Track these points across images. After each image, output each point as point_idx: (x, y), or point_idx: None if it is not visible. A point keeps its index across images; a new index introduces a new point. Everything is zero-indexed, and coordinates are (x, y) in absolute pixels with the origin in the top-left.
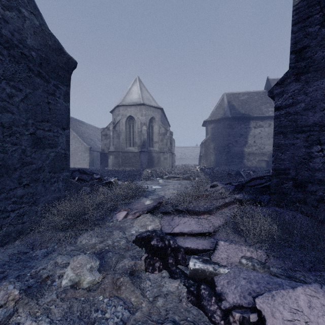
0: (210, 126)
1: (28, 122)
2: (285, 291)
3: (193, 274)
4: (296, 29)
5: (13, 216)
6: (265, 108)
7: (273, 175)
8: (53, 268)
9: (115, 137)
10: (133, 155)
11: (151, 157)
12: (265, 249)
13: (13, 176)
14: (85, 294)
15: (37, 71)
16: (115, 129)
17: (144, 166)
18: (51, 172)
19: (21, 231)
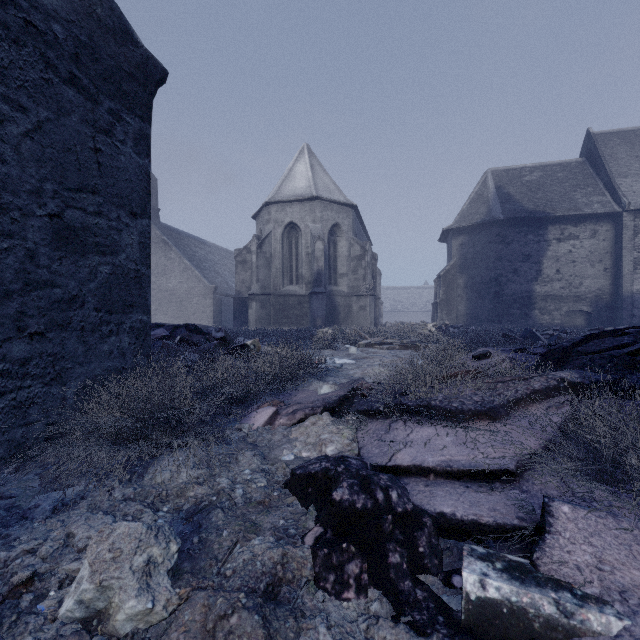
0: (457, 240)
1: (44, 187)
2: None
3: (479, 619)
4: None
5: (2, 407)
6: (583, 197)
7: None
8: (56, 553)
9: (261, 265)
10: (297, 300)
11: (333, 304)
12: None
13: (2, 312)
14: None
15: (68, 72)
16: (262, 249)
17: (320, 324)
18: (102, 310)
19: (21, 443)
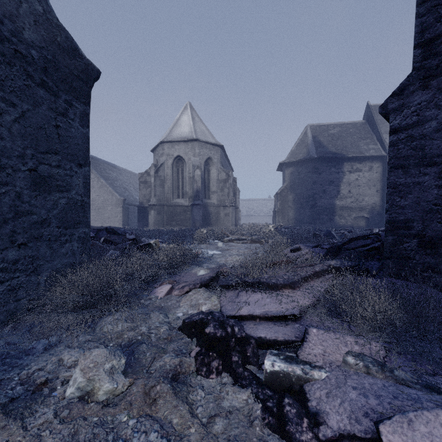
0: (288, 170)
1: (26, 152)
2: (430, 413)
3: (270, 380)
4: (423, 10)
5: (2, 290)
6: (364, 145)
7: (387, 231)
8: (55, 369)
9: (157, 185)
10: (183, 209)
11: (207, 212)
12: (383, 341)
13: (2, 232)
14: (99, 411)
15: (40, 79)
16: (158, 174)
17: (198, 225)
18: (61, 227)
19: (13, 312)
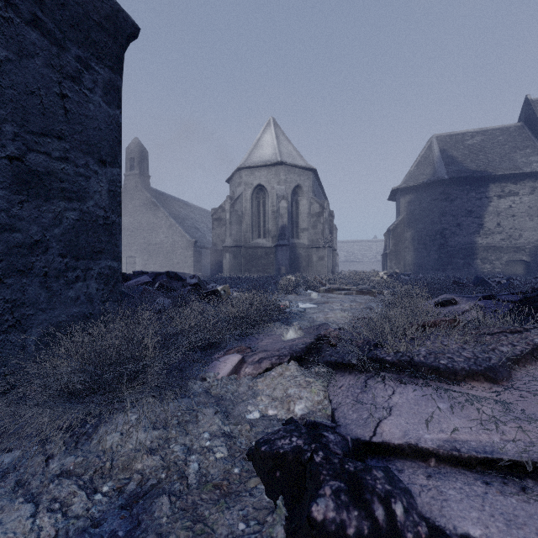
0: (405, 198)
1: (3, 128)
2: None
3: None
4: None
5: None
6: (522, 157)
7: None
8: None
9: (233, 222)
10: (265, 252)
11: (295, 255)
12: None
13: None
14: None
15: (31, 13)
16: (234, 208)
17: (284, 272)
18: (68, 256)
19: None
